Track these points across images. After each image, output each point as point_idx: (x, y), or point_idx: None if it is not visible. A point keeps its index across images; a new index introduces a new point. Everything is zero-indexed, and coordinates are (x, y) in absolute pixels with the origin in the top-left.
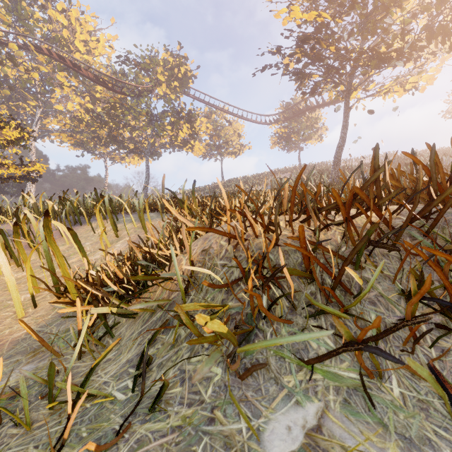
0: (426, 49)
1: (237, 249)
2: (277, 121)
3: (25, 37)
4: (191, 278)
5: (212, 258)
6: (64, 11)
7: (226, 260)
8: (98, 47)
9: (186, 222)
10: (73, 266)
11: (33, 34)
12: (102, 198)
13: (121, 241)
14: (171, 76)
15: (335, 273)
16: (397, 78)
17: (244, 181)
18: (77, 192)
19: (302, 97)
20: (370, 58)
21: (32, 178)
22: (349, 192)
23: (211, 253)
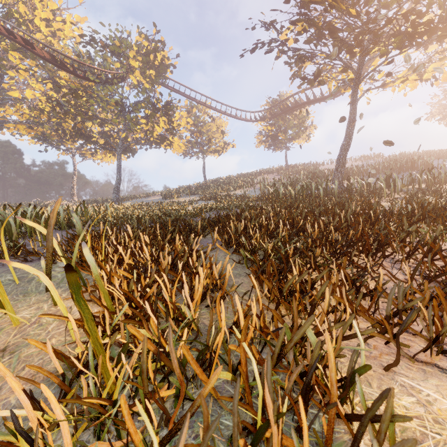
0: None
1: None
2: (263, 118)
3: None
4: None
5: None
6: None
7: None
8: (64, 29)
9: None
10: None
11: None
12: None
13: None
14: (147, 63)
15: None
16: (413, 66)
17: (227, 182)
18: None
19: (298, 87)
20: (393, 33)
21: None
22: None
23: None
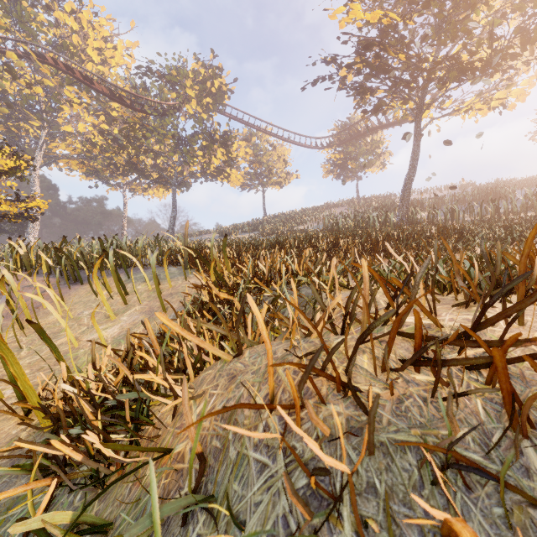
0: (518, 57)
1: (287, 428)
2: (330, 144)
3: (27, 44)
4: (198, 484)
5: (239, 438)
6: (74, 13)
7: (265, 455)
8: (115, 56)
9: (200, 343)
10: (60, 351)
11: (36, 41)
12: (105, 253)
13: (129, 312)
14: (203, 91)
15: (497, 522)
16: (481, 93)
17: (290, 217)
18: (79, 239)
19: (362, 117)
20: (448, 69)
21: (31, 216)
22: (459, 276)
23: (239, 421)
